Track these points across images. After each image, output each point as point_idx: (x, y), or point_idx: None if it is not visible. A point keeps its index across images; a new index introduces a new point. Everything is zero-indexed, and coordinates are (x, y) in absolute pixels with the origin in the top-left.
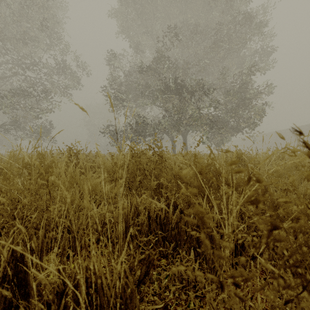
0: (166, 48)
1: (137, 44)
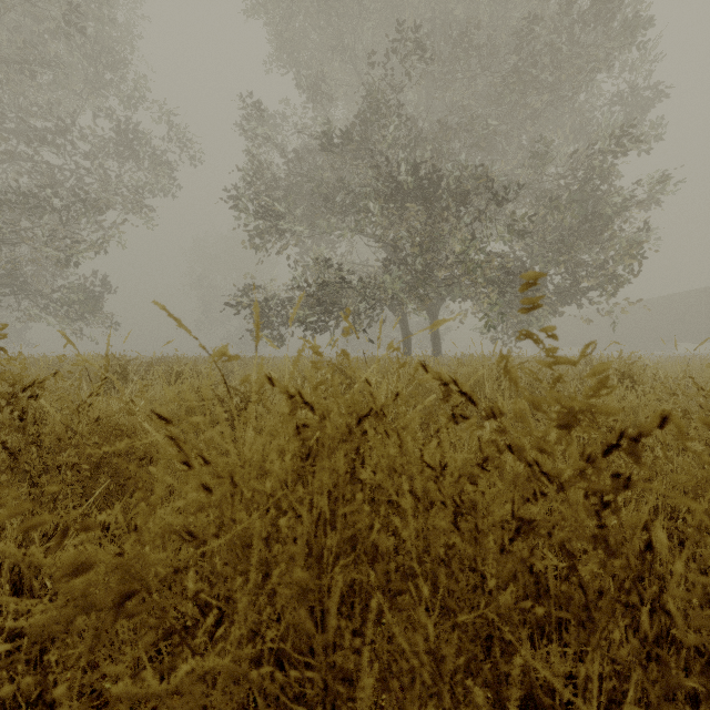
0: (391, 86)
1: (316, 80)
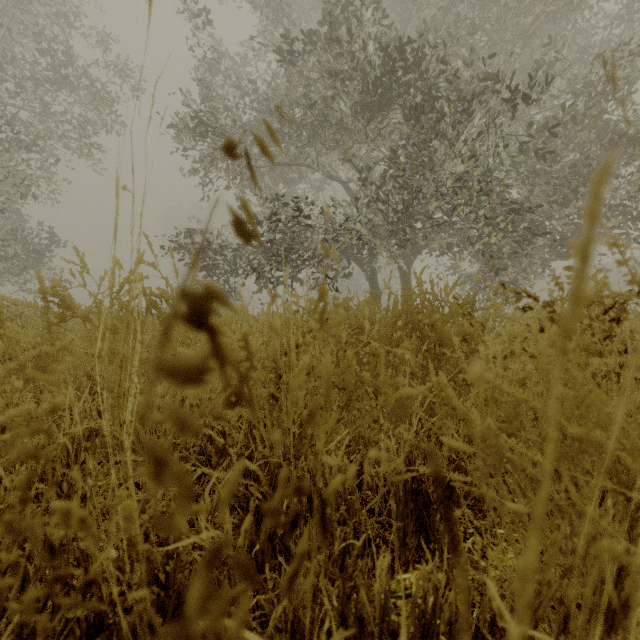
0: None
1: None
